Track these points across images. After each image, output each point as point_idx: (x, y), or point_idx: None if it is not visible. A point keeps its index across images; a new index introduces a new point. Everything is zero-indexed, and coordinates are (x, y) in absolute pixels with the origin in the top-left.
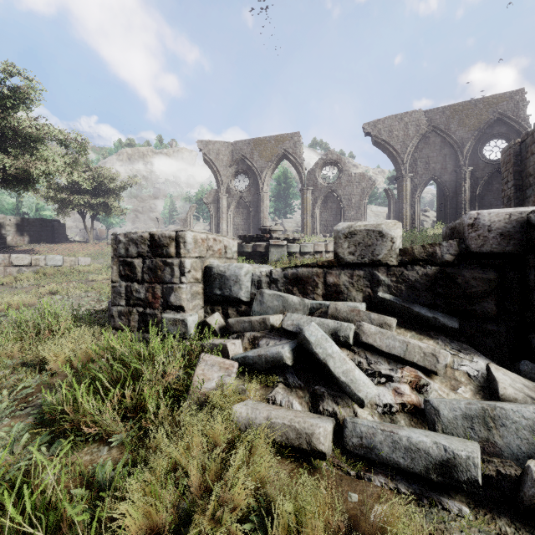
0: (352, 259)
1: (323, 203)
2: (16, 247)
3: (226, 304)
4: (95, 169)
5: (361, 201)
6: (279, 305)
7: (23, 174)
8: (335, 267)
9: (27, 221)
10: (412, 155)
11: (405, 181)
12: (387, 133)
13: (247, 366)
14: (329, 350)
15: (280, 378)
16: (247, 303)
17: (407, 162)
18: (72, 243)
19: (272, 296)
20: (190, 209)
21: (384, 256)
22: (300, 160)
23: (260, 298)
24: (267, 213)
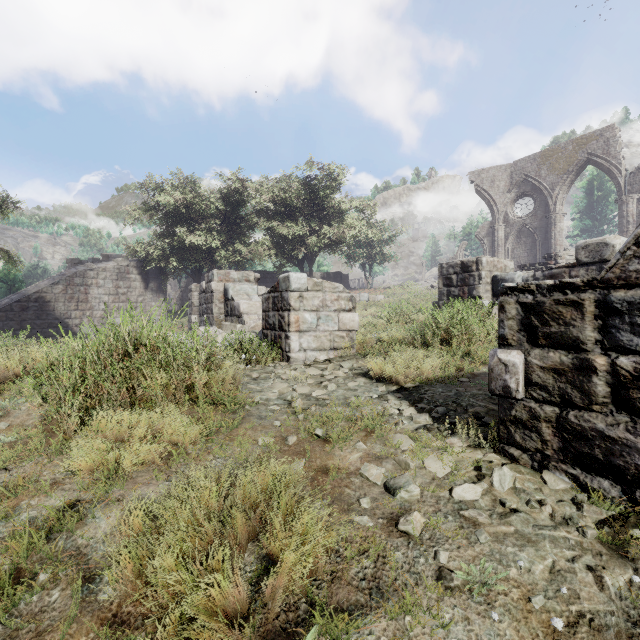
0: (587, 260)
1: None
2: None
3: None
4: (374, 224)
5: None
6: None
7: (340, 238)
8: (576, 266)
9: (326, 275)
10: None
11: None
12: None
13: None
14: None
15: None
16: None
17: None
18: (355, 290)
19: None
20: (459, 247)
21: (607, 256)
22: (615, 160)
23: None
24: (560, 239)
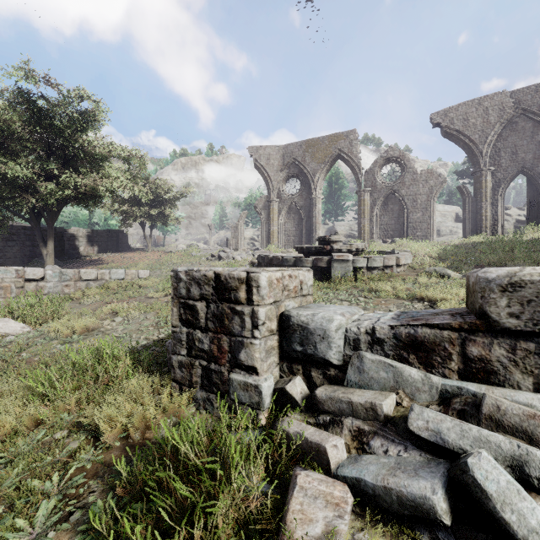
0: (515, 324)
1: (383, 205)
2: (87, 256)
3: (309, 364)
4: (153, 181)
5: (428, 201)
6: (389, 378)
7: (92, 191)
8: (482, 332)
9: (96, 233)
10: (494, 145)
11: (484, 176)
12: (461, 122)
13: (362, 495)
14: (531, 519)
15: (425, 535)
16: (337, 367)
17: (487, 154)
18: (133, 252)
19: (376, 363)
20: (241, 216)
21: None
22: (356, 159)
23: (358, 364)
24: (319, 218)
